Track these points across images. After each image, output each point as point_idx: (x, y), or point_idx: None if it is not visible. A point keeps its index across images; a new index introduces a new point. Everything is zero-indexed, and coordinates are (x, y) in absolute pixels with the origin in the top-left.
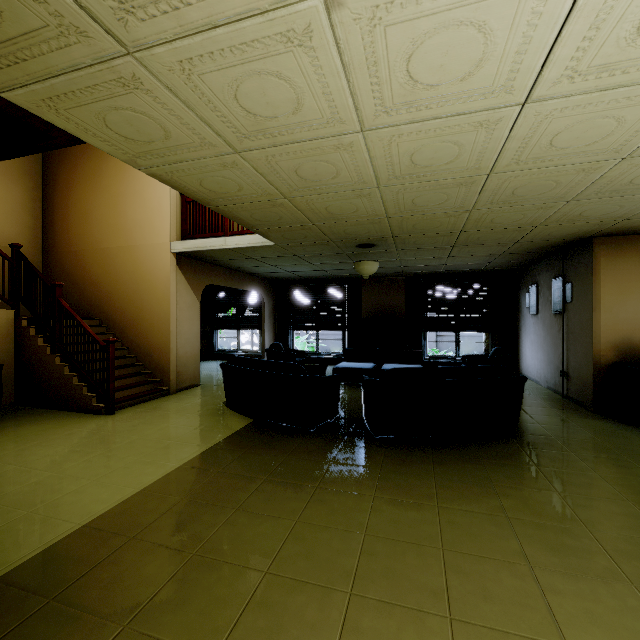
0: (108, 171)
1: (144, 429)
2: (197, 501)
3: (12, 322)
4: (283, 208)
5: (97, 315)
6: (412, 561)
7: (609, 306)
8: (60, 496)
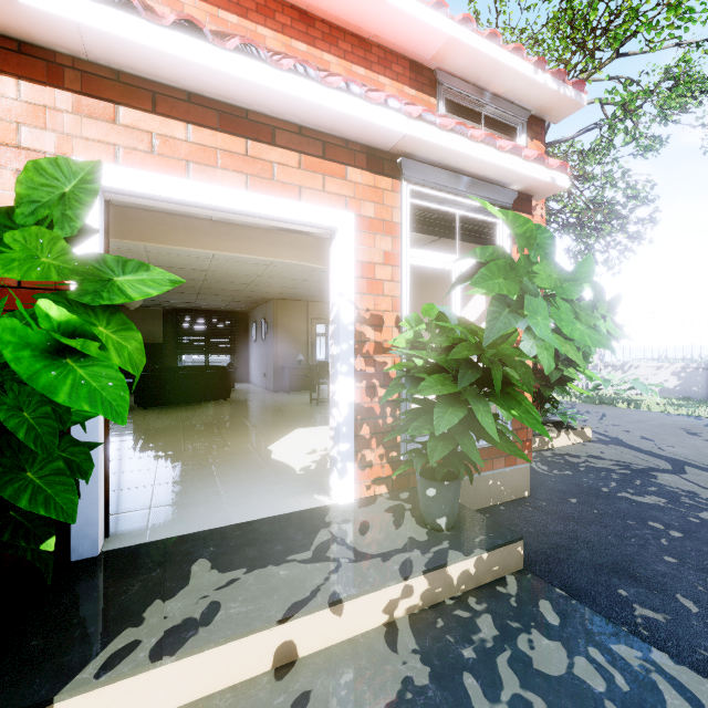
0: None
1: None
2: None
3: None
4: None
5: None
6: (169, 425)
7: (281, 336)
8: None
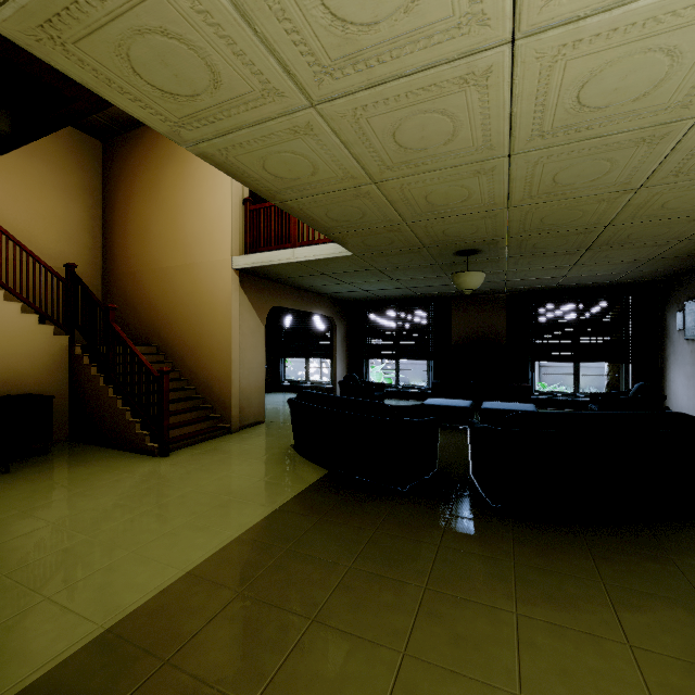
0: (166, 181)
1: (199, 478)
2: (258, 599)
3: (66, 349)
4: (368, 200)
5: (155, 342)
6: None
7: None
8: (88, 574)
